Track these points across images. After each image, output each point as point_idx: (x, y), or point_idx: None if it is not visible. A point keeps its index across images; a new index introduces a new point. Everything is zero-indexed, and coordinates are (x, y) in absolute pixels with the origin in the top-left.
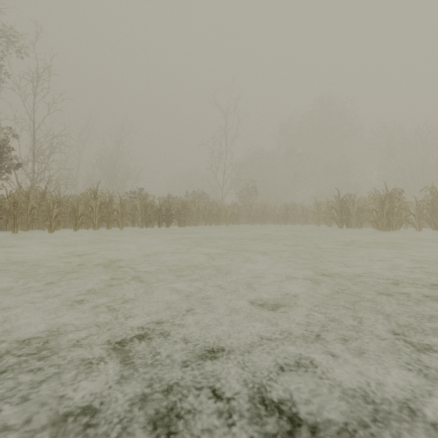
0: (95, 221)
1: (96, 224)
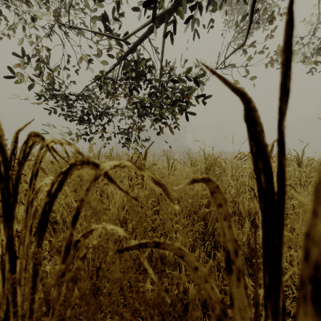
0: None
1: None
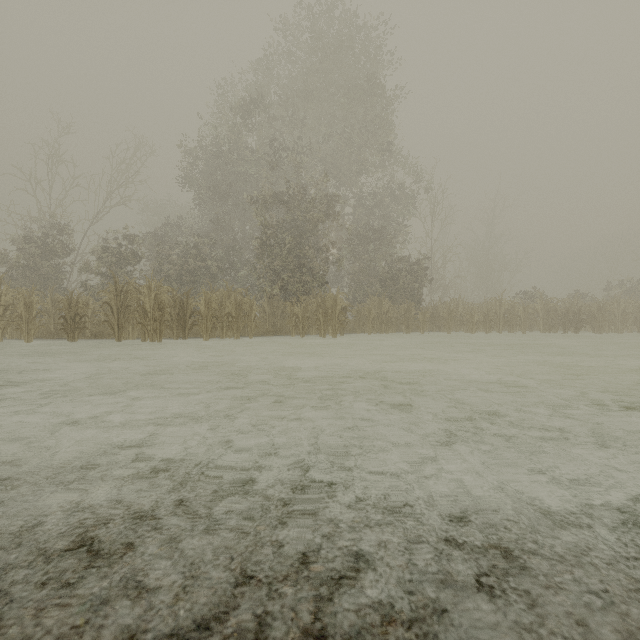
0: (499, 326)
1: (500, 328)
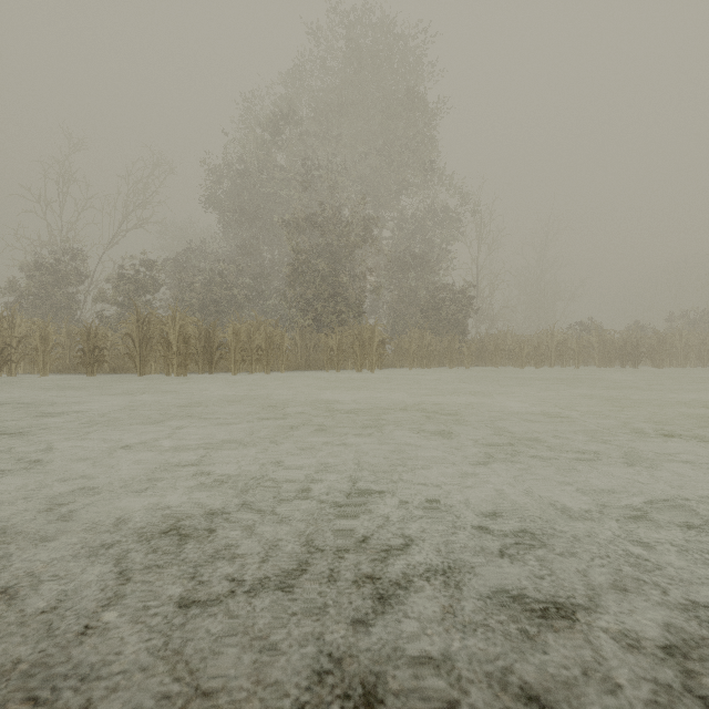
0: (551, 360)
1: (551, 362)
